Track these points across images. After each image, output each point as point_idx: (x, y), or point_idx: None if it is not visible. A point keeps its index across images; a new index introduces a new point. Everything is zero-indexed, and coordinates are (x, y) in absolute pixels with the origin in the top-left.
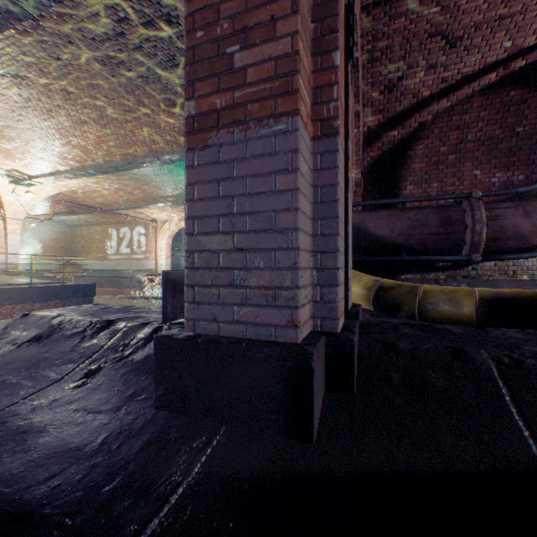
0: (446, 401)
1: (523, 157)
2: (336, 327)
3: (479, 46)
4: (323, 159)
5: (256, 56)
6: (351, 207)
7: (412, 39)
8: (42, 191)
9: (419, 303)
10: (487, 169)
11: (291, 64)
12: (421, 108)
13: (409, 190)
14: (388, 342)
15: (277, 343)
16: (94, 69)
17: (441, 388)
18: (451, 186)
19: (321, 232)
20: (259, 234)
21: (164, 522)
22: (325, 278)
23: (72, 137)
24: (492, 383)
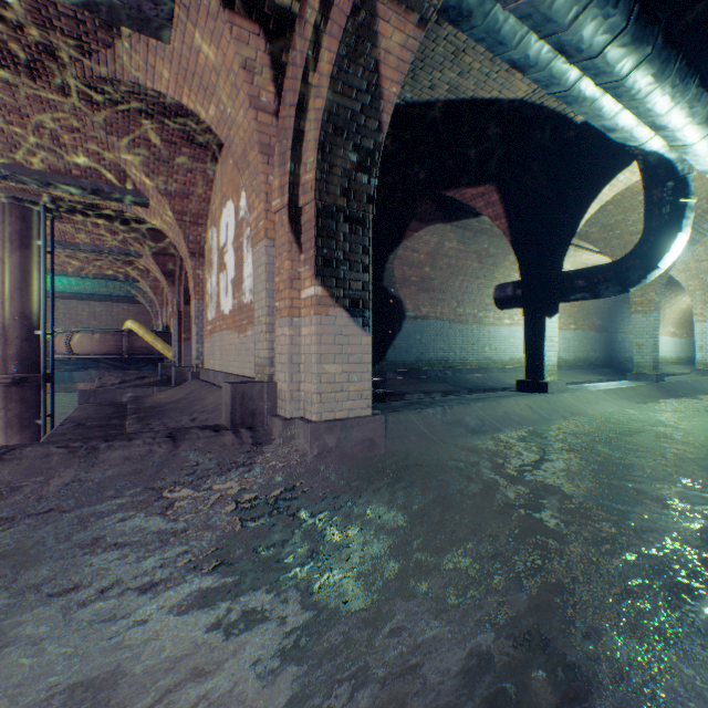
0: None
1: None
2: None
3: None
4: None
5: None
6: None
7: None
8: None
9: None
10: None
11: None
12: None
13: None
14: None
15: None
16: None
17: None
18: None
19: None
20: None
21: None
22: None
23: None
24: None
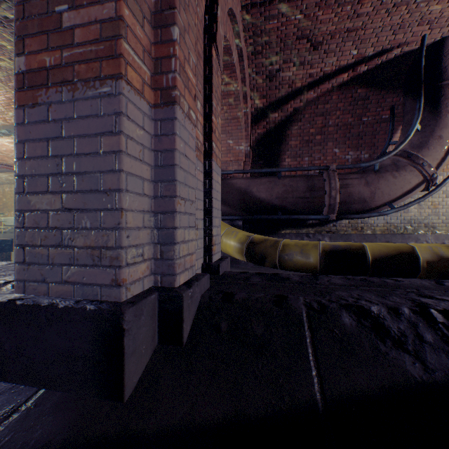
0: (260, 346)
1: (368, 140)
2: (174, 282)
3: (335, 51)
4: (163, 126)
5: (83, 17)
6: (219, 173)
7: (284, 39)
8: None
9: (279, 255)
10: (344, 148)
11: (115, 28)
12: (295, 96)
13: (287, 162)
14: (229, 293)
15: (98, 303)
16: None
17: (259, 335)
18: (318, 160)
19: (161, 194)
20: (86, 194)
21: None
22: (164, 236)
23: None
24: (300, 327)
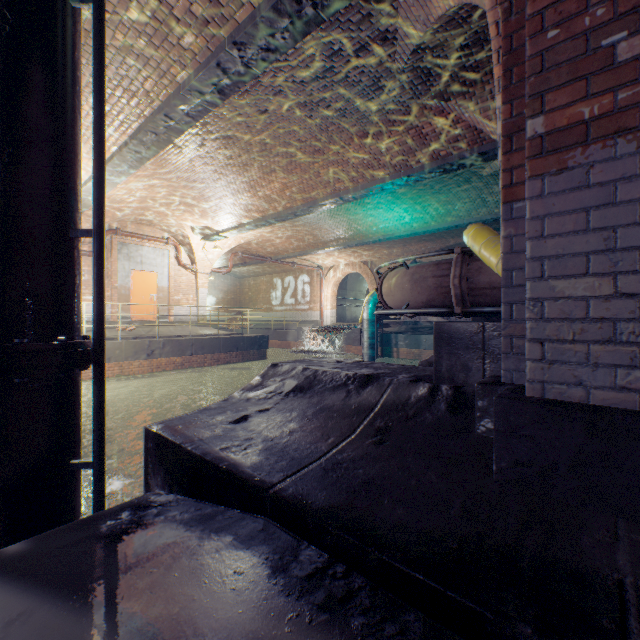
0: None
1: None
2: None
3: None
4: None
5: None
6: None
7: None
8: (224, 245)
9: None
10: None
11: None
12: None
13: None
14: None
15: None
16: (294, 113)
17: None
18: None
19: None
20: None
21: None
22: None
23: (259, 187)
24: None
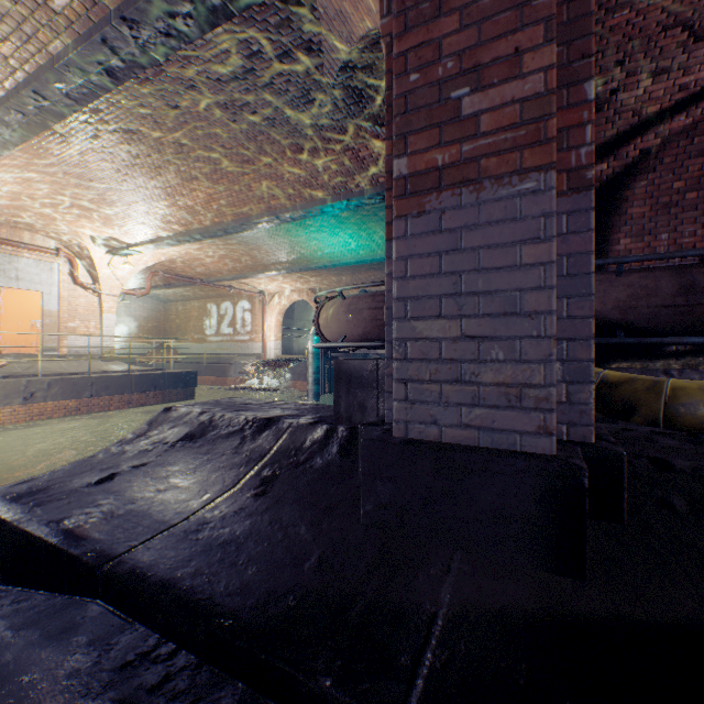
0: None
1: None
2: (589, 436)
3: None
4: (570, 221)
5: (492, 99)
6: None
7: (637, 36)
8: (139, 262)
9: (665, 404)
10: None
11: (543, 106)
12: (645, 130)
13: (623, 245)
14: (655, 458)
15: (526, 454)
16: (214, 115)
17: None
18: (690, 237)
19: (567, 314)
20: (497, 319)
21: (440, 655)
22: (572, 372)
23: (179, 196)
24: None
